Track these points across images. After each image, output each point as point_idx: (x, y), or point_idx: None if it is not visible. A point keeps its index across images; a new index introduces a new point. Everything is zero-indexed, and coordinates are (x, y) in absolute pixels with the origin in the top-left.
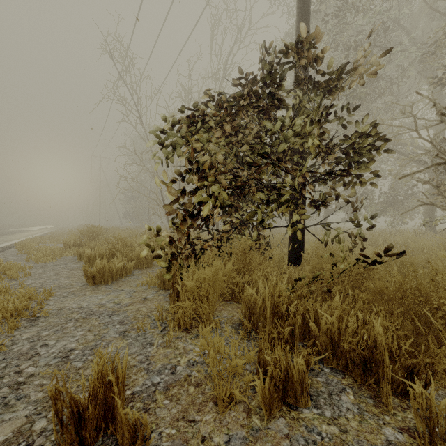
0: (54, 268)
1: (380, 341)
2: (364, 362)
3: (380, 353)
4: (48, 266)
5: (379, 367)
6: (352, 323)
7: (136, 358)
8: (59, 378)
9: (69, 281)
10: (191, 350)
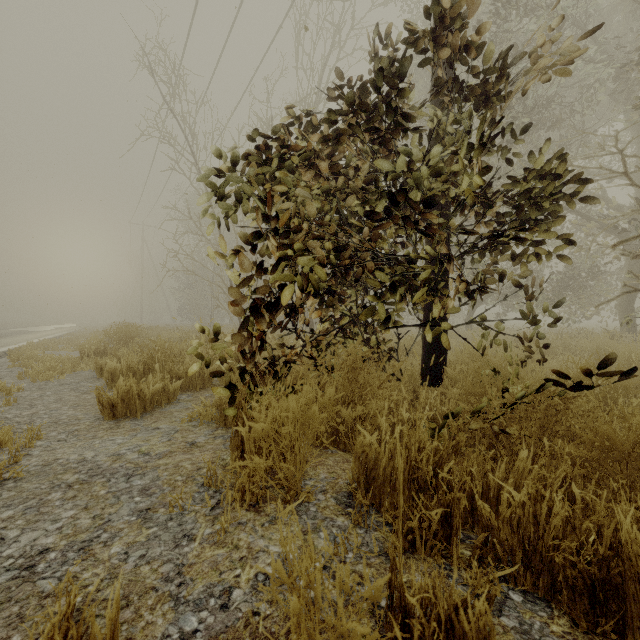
0: (57, 390)
1: (636, 556)
2: (594, 588)
3: (636, 581)
4: (49, 387)
5: (625, 601)
6: (563, 508)
7: (158, 570)
8: (2, 621)
9: (75, 413)
10: (263, 550)
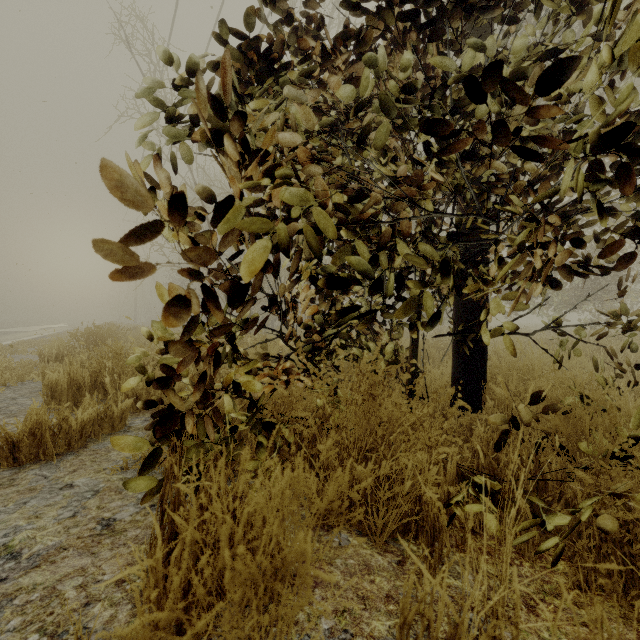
0: None
1: None
2: None
3: None
4: None
5: None
6: None
7: None
8: None
9: None
10: None
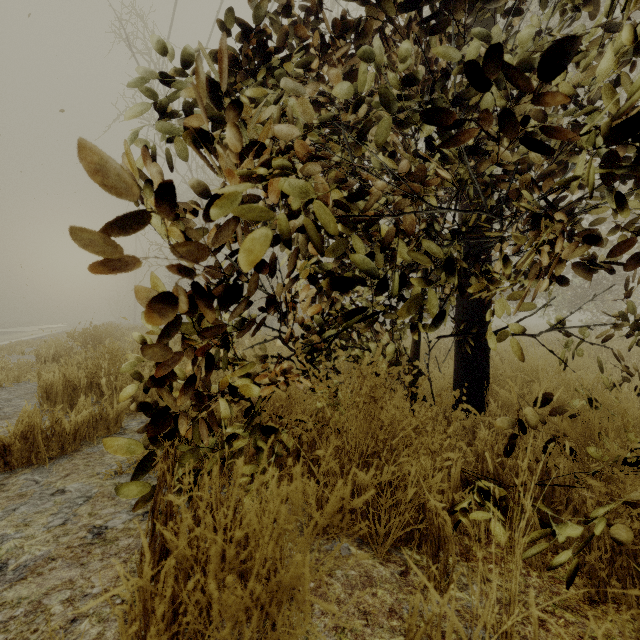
0: None
1: None
2: None
3: None
4: None
5: None
6: None
7: None
8: None
9: None
10: None
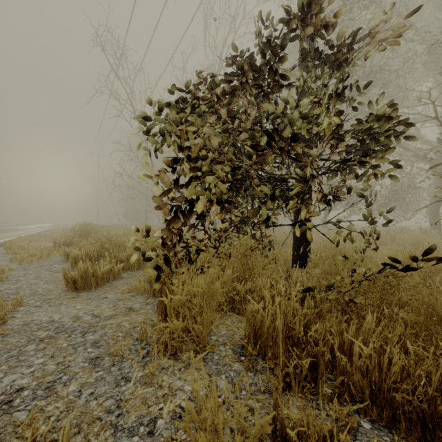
0: (36, 270)
1: None
2: (425, 420)
3: None
4: (31, 268)
5: None
6: (401, 359)
7: (103, 404)
8: None
9: (48, 286)
10: (180, 389)
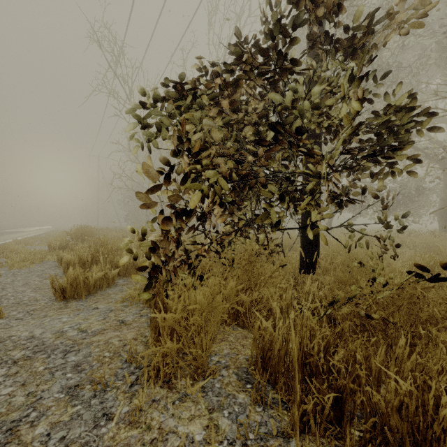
0: (26, 276)
1: None
2: None
3: None
4: (21, 273)
5: None
6: None
7: None
8: None
9: (35, 295)
10: (172, 431)
